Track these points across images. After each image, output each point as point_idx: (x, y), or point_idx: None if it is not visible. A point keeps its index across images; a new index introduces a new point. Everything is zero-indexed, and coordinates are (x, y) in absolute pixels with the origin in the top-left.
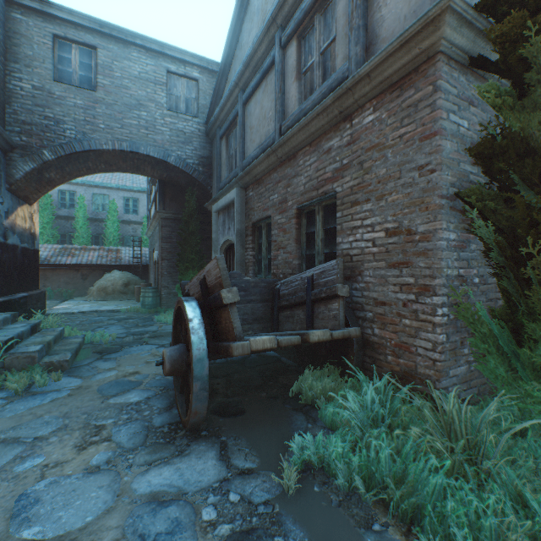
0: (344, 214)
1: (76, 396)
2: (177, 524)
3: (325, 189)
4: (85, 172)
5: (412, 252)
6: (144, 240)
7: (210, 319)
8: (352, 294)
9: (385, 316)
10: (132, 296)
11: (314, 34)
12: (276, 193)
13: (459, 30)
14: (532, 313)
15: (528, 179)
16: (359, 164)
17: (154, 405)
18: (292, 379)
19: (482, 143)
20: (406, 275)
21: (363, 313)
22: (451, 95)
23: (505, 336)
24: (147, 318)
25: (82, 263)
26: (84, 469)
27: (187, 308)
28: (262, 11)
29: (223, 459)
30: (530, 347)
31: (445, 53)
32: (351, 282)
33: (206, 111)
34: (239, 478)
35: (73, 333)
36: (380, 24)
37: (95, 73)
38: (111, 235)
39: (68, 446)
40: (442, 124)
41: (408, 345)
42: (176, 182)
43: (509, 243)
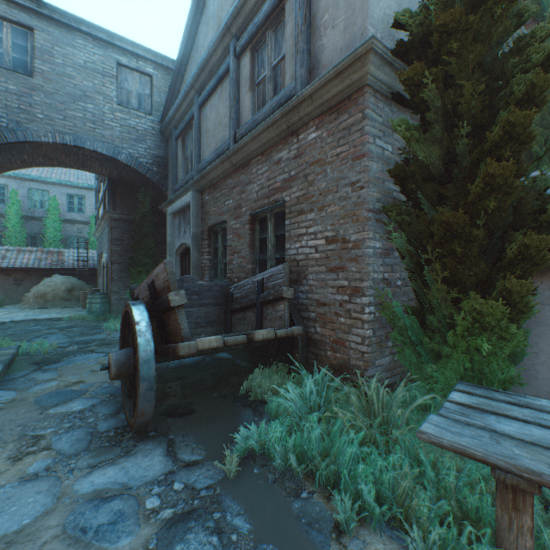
0: (292, 222)
1: (9, 410)
2: (120, 515)
3: (275, 198)
4: (20, 165)
5: (347, 258)
6: (92, 242)
7: (159, 322)
8: (298, 296)
9: (326, 316)
10: (77, 303)
11: (266, 48)
12: (231, 199)
13: (382, 69)
14: (432, 309)
15: (431, 199)
16: (304, 176)
17: (99, 412)
18: (244, 379)
19: (397, 167)
20: (342, 278)
21: (307, 313)
22: (377, 122)
23: (416, 329)
24: (94, 326)
25: (15, 266)
26: (21, 478)
27: (134, 312)
28: (218, 17)
29: (170, 455)
30: (431, 336)
31: (371, 86)
32: (297, 285)
33: (161, 109)
34: (185, 469)
35: (4, 344)
36: (322, 52)
37: (31, 57)
38: (51, 235)
39: (1, 459)
40: (369, 148)
41: (343, 340)
42: (128, 181)
43: (418, 252)
